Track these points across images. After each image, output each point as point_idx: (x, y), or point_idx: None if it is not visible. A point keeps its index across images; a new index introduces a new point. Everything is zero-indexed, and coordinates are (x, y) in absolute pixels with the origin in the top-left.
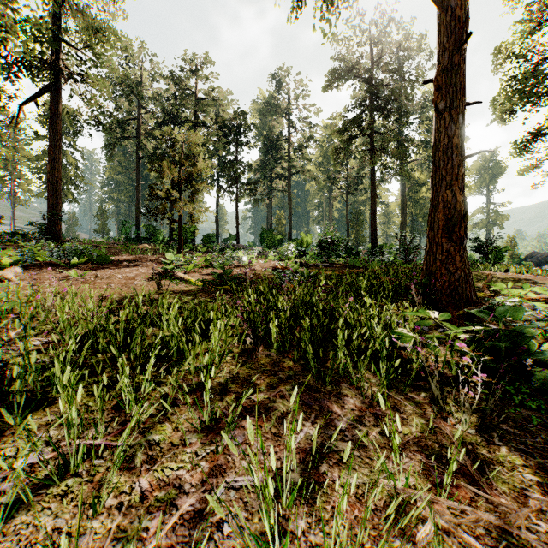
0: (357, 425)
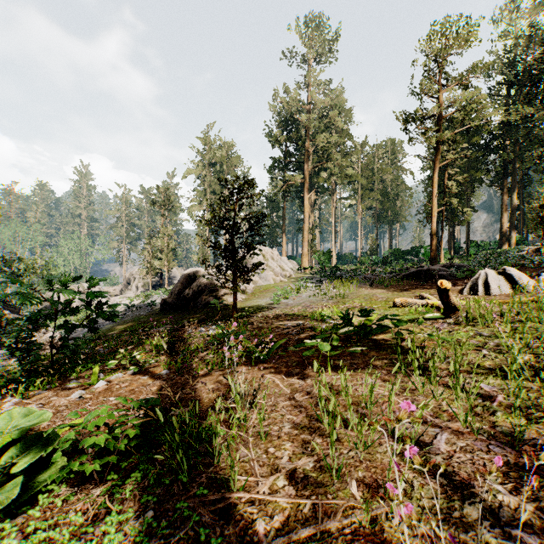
0: (505, 539)
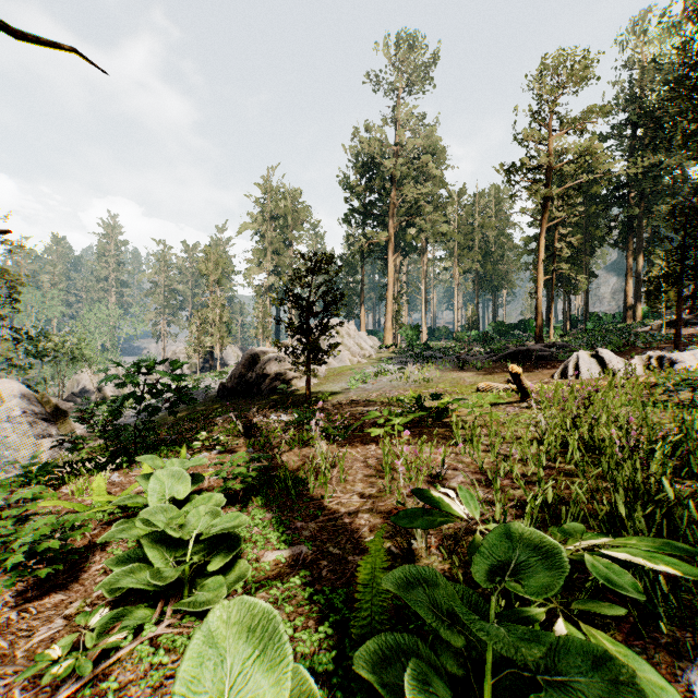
0: None
